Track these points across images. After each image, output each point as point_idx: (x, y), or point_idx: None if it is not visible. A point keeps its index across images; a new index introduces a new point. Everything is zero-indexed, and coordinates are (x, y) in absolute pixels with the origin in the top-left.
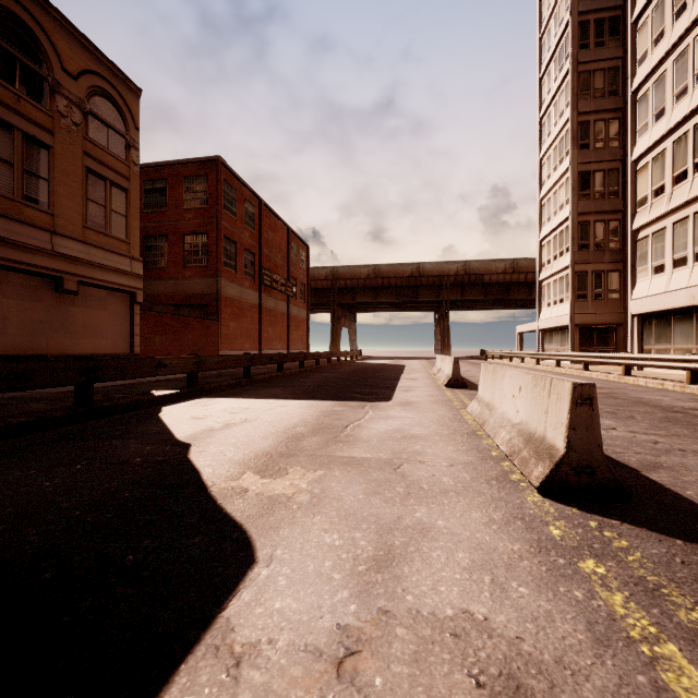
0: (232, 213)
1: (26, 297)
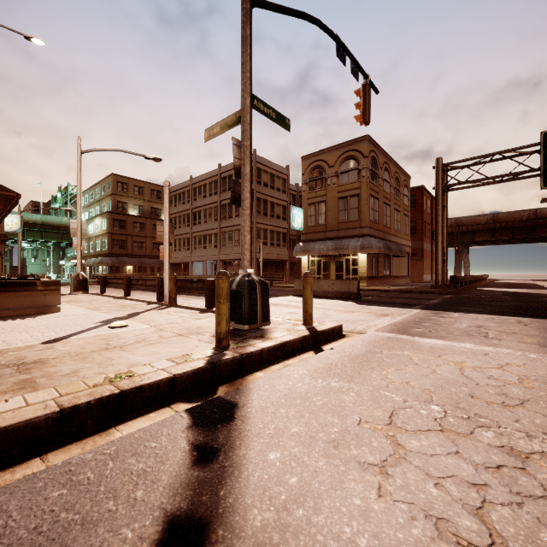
0: (424, 208)
1: (396, 258)
